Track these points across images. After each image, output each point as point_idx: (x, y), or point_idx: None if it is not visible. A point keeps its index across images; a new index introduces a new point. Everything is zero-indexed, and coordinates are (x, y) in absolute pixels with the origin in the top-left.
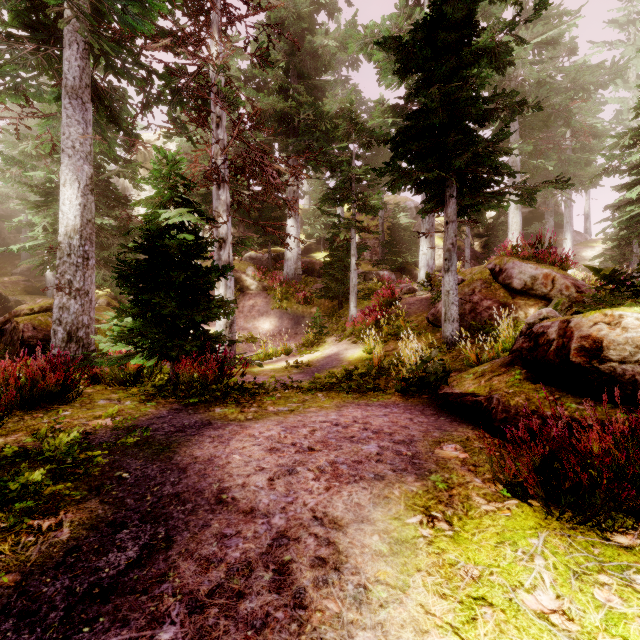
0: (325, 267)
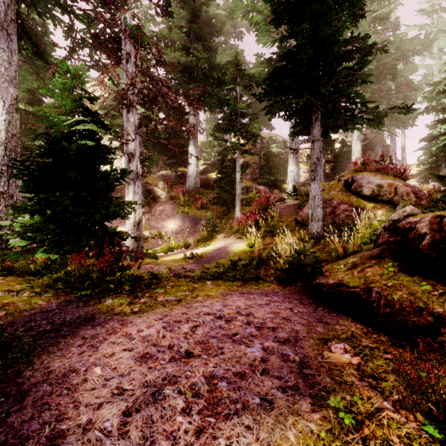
0: (217, 181)
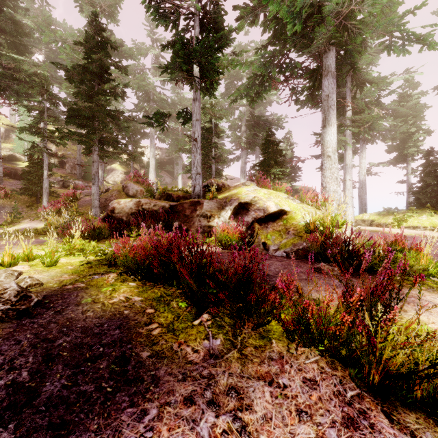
0: (24, 174)
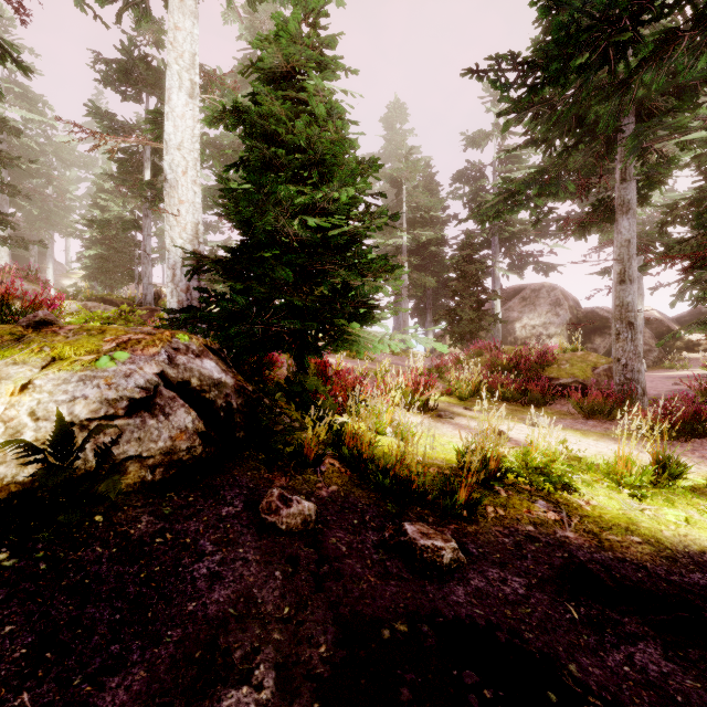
0: None
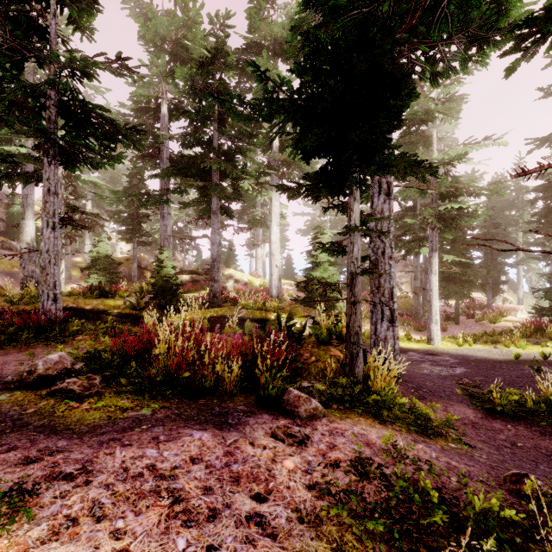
0: None
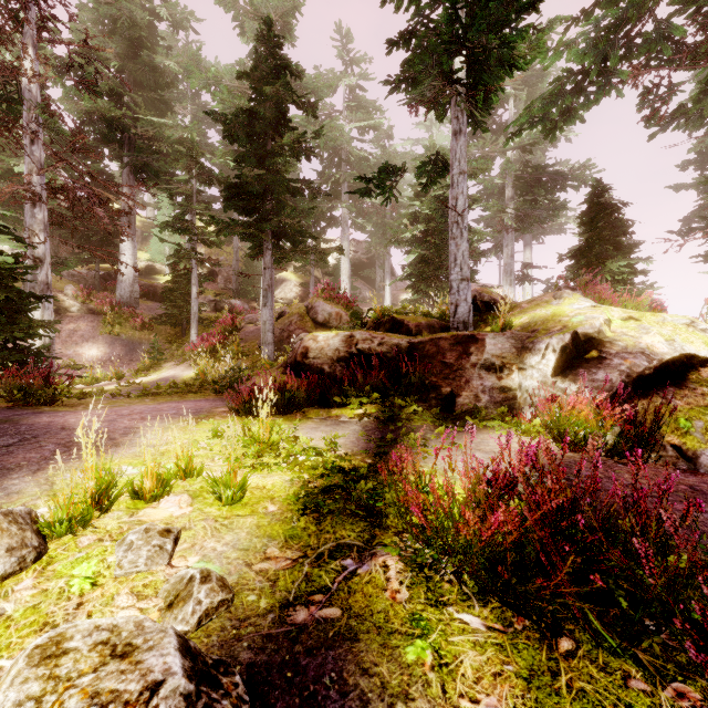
0: (166, 293)
